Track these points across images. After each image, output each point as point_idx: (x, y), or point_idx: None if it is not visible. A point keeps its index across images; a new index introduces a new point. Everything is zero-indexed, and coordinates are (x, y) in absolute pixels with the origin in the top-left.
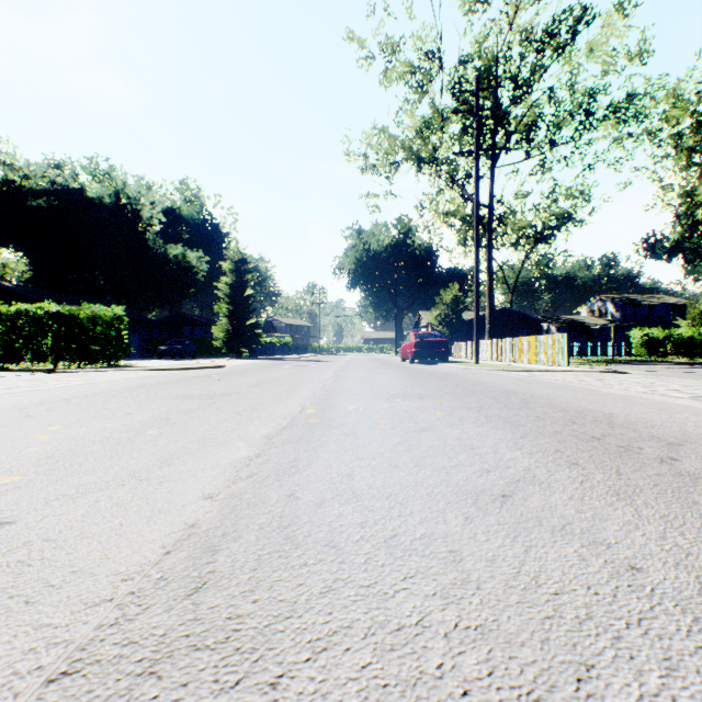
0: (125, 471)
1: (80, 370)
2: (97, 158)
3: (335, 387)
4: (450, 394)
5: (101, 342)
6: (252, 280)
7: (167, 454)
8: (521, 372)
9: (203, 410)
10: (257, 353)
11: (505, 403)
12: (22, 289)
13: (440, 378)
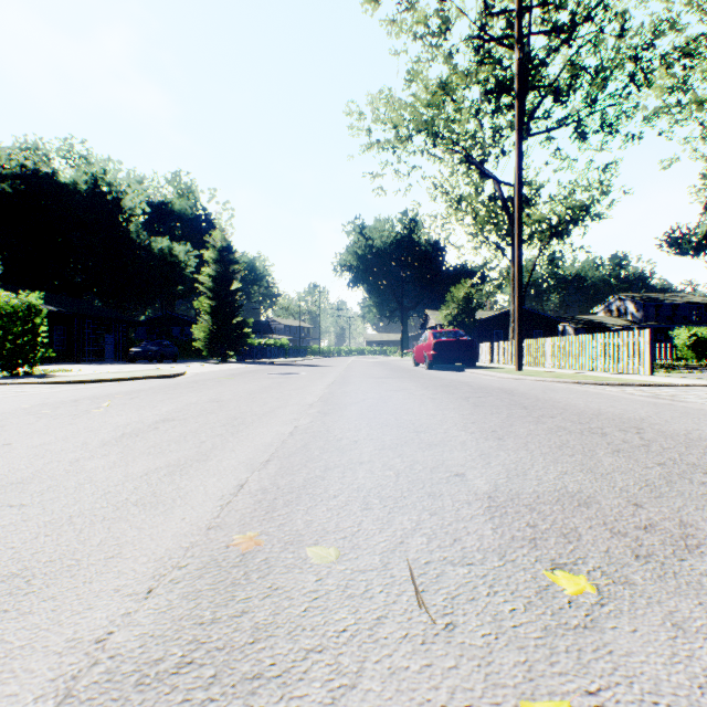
0: None
1: None
2: (71, 140)
3: (313, 443)
4: (677, 496)
5: None
6: (239, 271)
7: None
8: (616, 386)
9: None
10: (246, 356)
11: None
12: None
13: (517, 405)
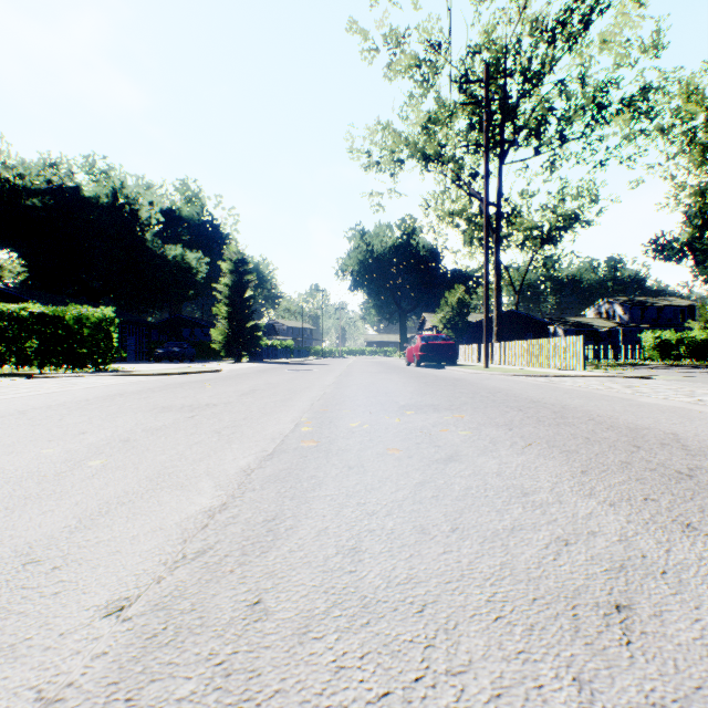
0: (13, 541)
1: (63, 375)
2: (93, 156)
3: (336, 396)
4: (468, 404)
5: (89, 345)
6: (252, 281)
7: (94, 505)
8: (537, 377)
9: (176, 428)
10: (257, 357)
11: (536, 417)
12: (14, 290)
13: (452, 385)
